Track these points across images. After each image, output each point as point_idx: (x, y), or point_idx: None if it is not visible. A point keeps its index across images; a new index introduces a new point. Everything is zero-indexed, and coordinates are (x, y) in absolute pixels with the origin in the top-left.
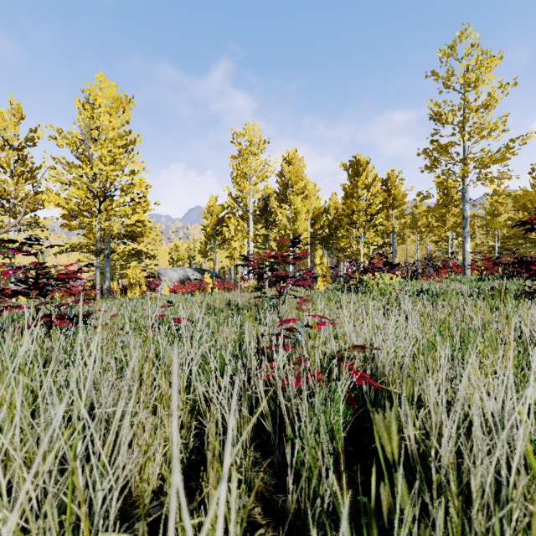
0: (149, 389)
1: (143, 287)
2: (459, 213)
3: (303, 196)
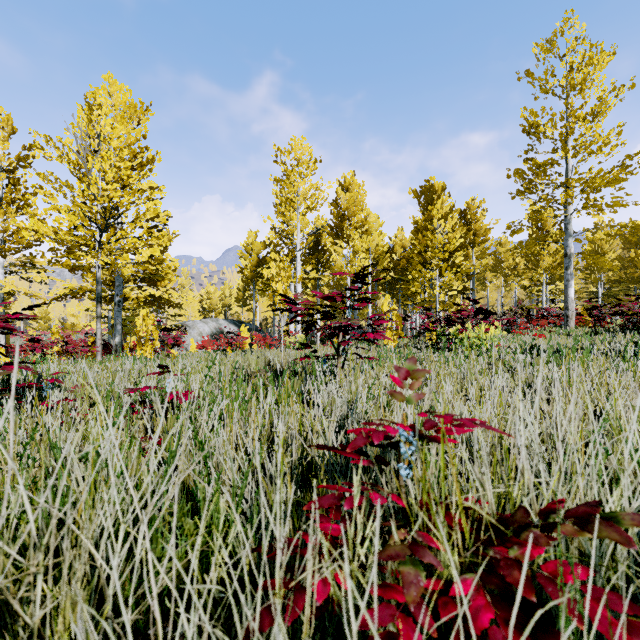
0: None
1: (156, 343)
2: (556, 251)
3: (363, 231)
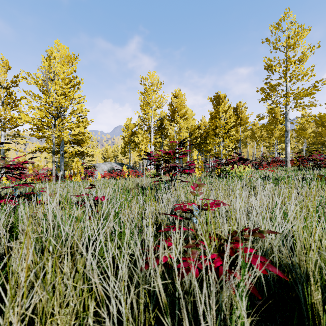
0: (24, 294)
1: (82, 174)
2: (282, 128)
3: (184, 118)
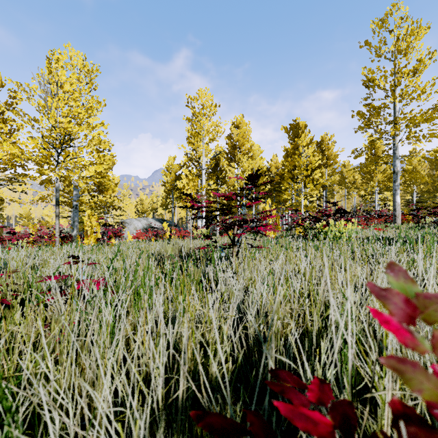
0: None
1: (98, 235)
2: (385, 170)
3: (249, 156)
